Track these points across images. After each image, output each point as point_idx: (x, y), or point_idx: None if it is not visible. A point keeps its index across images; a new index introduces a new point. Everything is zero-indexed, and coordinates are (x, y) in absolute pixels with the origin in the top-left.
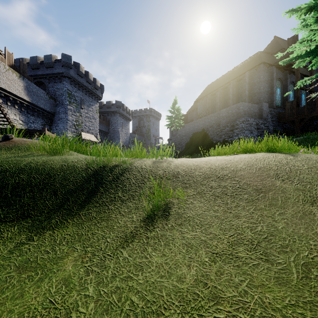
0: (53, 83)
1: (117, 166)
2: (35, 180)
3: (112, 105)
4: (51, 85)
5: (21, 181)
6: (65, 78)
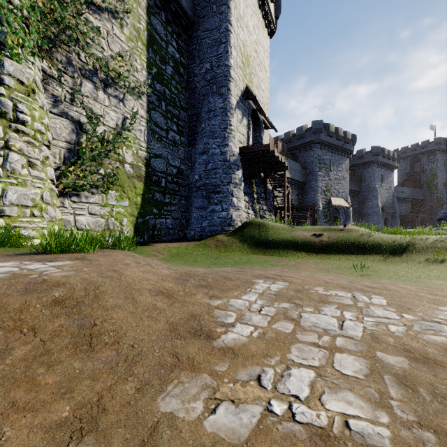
0: (304, 152)
1: (409, 241)
2: (374, 245)
3: (365, 153)
4: (301, 154)
5: (370, 245)
6: (316, 145)
